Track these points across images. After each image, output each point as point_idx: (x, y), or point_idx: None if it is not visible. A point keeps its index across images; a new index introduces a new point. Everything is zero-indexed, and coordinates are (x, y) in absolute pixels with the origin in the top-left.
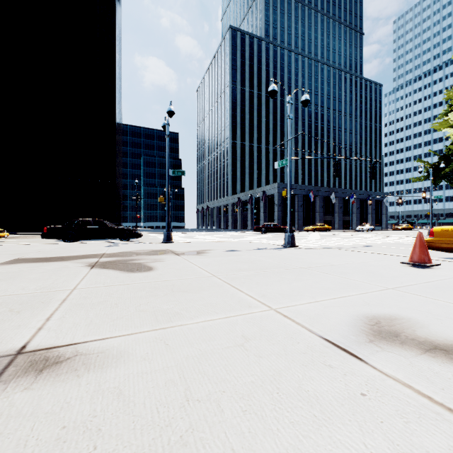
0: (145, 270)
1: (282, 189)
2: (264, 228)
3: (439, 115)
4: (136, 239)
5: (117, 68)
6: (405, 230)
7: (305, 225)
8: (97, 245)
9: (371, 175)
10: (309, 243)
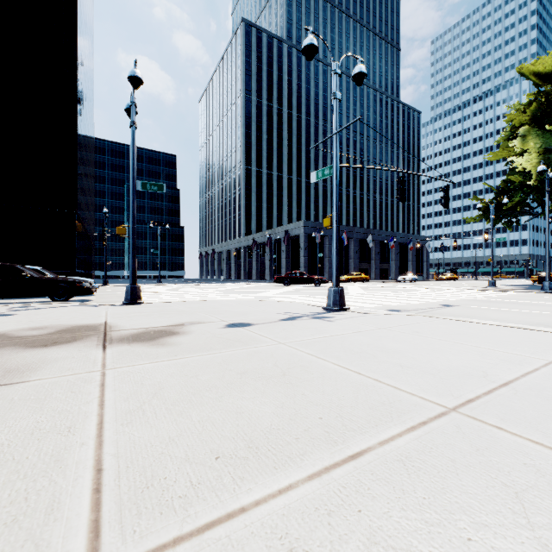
0: None
1: (308, 228)
2: (287, 278)
3: (500, 139)
4: (91, 296)
5: (82, 51)
6: (449, 280)
7: None
8: None
9: (445, 203)
10: (359, 302)
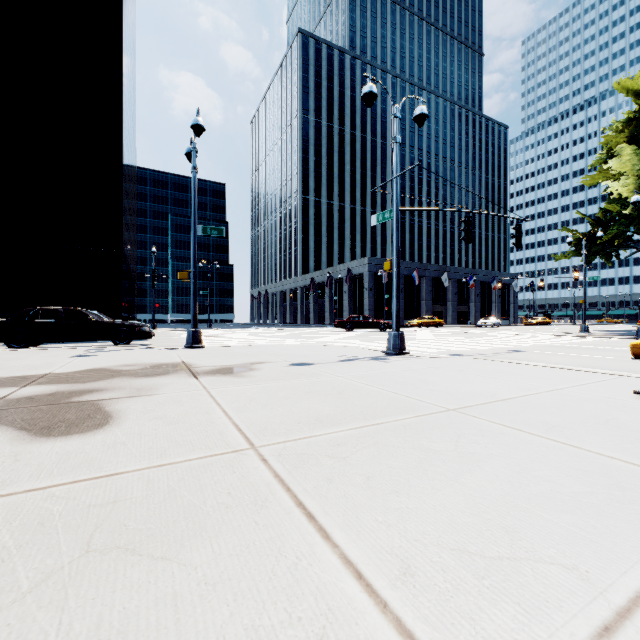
0: (88, 426)
1: (374, 266)
2: (350, 322)
3: (594, 163)
4: (147, 341)
5: (126, 77)
6: (540, 325)
7: (406, 318)
8: (56, 355)
9: (517, 242)
10: (424, 347)
